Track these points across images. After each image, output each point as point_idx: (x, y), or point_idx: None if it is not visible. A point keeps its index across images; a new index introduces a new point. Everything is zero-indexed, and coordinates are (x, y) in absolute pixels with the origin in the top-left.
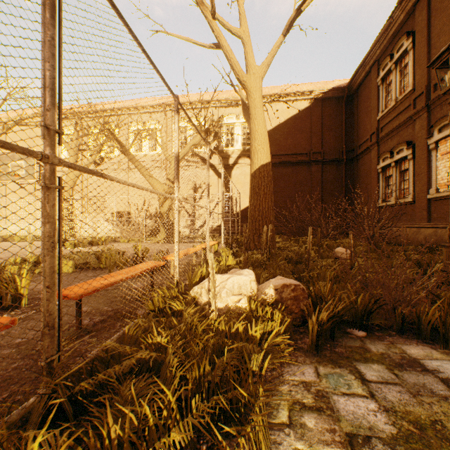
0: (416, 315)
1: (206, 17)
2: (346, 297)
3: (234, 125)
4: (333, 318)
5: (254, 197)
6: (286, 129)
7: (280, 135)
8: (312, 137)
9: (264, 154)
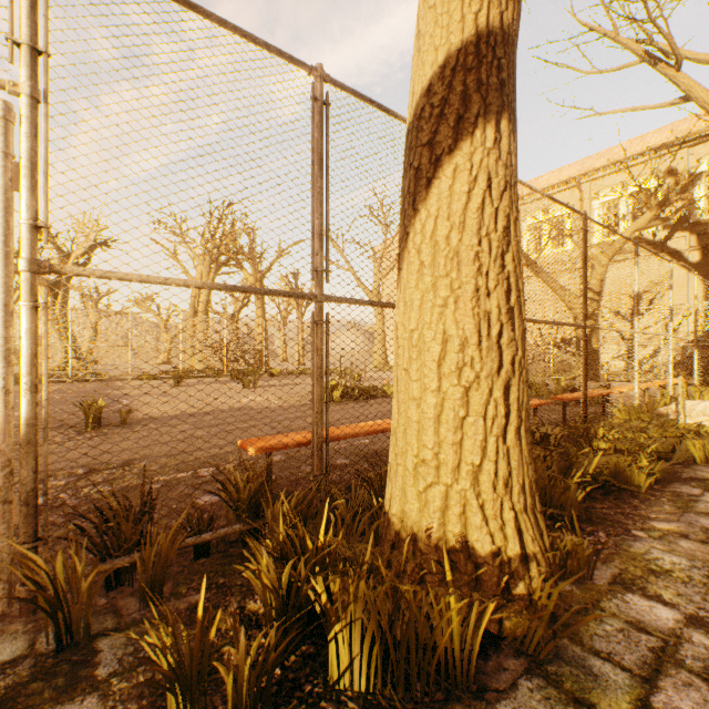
0: None
1: (664, 75)
2: None
3: None
4: None
5: None
6: None
7: None
8: None
9: None
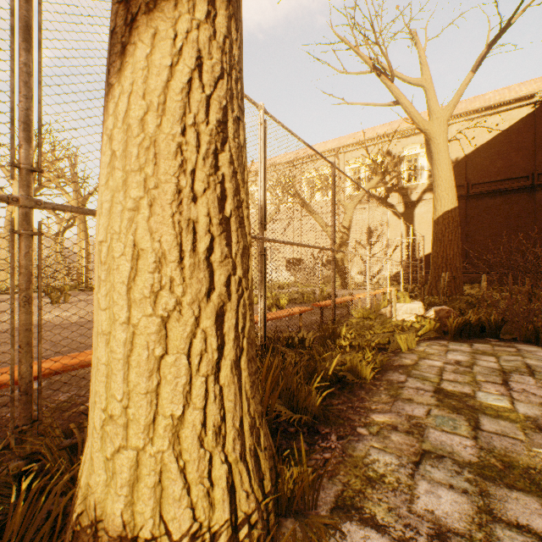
0: (533, 329)
1: (385, 84)
2: (483, 317)
3: (417, 156)
4: (463, 322)
5: (436, 244)
6: (493, 148)
7: (484, 158)
8: (537, 153)
9: (448, 200)
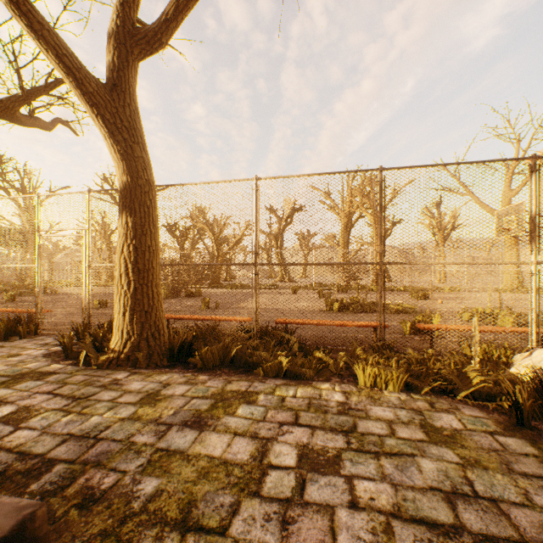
0: None
1: None
2: None
3: None
4: (530, 398)
5: None
6: None
7: None
8: None
9: None
